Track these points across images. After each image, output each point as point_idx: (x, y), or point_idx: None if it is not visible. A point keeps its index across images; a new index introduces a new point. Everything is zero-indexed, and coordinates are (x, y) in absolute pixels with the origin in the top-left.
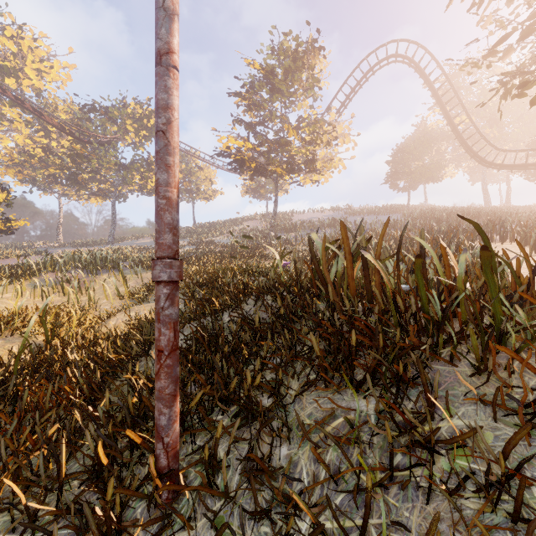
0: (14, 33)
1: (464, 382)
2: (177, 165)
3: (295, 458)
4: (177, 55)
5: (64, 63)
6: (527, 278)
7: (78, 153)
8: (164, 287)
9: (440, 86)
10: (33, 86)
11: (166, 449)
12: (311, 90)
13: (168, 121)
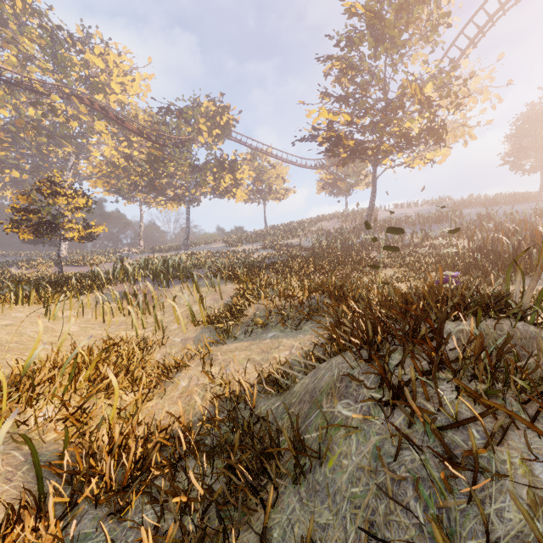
0: (102, 50)
1: None
2: None
3: None
4: None
5: (144, 74)
6: None
7: (155, 157)
8: None
9: None
10: (118, 100)
11: None
12: (433, 33)
13: None
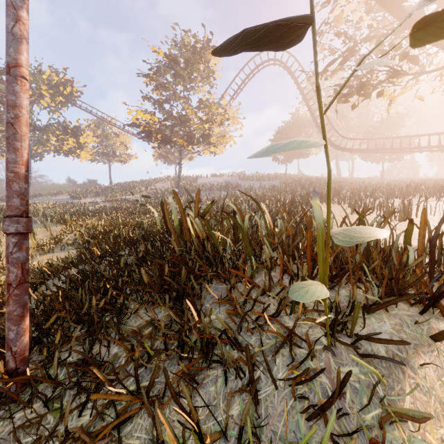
0: None
1: (210, 291)
2: (25, 148)
3: (120, 354)
4: (26, 68)
5: None
6: (285, 229)
7: None
8: (12, 237)
9: (305, 87)
10: None
11: (14, 355)
12: (208, 79)
13: (16, 116)
